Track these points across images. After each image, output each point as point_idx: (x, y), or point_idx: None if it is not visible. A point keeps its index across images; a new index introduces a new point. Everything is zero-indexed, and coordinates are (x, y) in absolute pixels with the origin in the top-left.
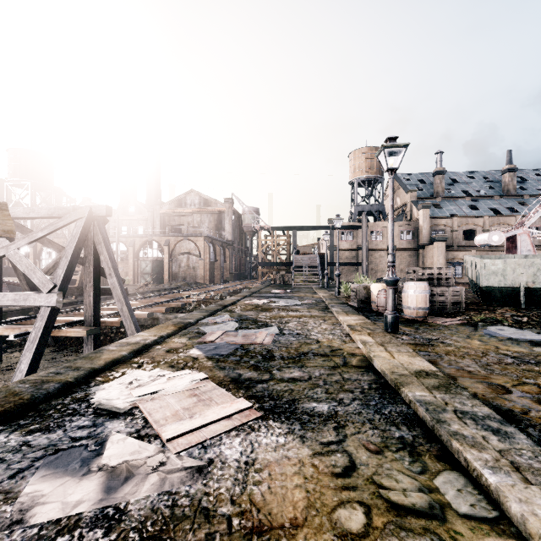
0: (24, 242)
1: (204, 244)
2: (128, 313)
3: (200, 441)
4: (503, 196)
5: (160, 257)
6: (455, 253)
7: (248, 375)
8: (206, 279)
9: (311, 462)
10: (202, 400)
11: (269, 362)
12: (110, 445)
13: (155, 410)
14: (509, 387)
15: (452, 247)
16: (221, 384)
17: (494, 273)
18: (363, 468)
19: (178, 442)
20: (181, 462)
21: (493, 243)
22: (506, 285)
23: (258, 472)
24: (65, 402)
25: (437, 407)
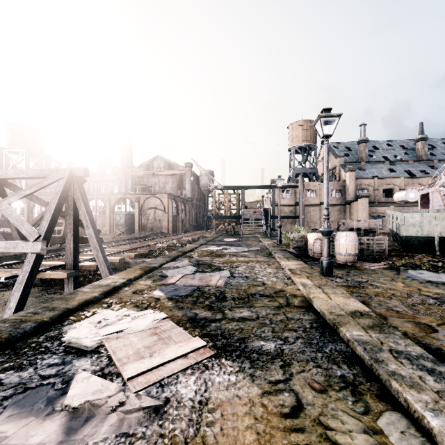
0: (14, 198)
1: (168, 201)
2: (102, 258)
3: (158, 380)
4: (416, 161)
5: (131, 211)
6: (376, 208)
7: (203, 315)
8: (170, 229)
9: (261, 402)
10: (162, 338)
11: (221, 302)
12: (75, 383)
13: (119, 348)
14: (435, 326)
15: (374, 203)
16: (179, 323)
17: (413, 225)
18: (310, 408)
19: (138, 381)
20: (139, 402)
21: (409, 200)
22: (423, 235)
23: (211, 412)
24: (39, 340)
25: (374, 346)
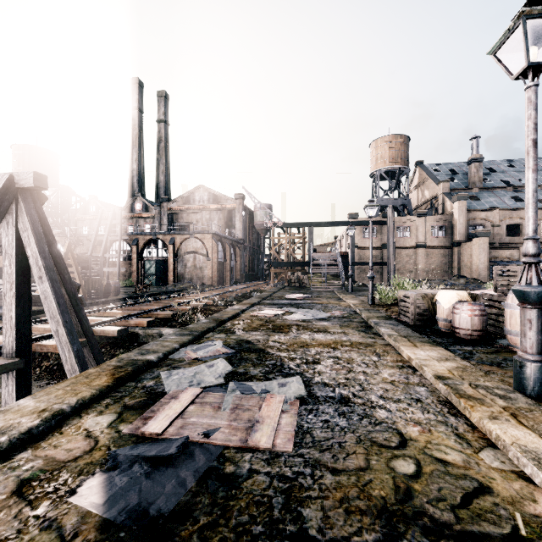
0: None
1: (212, 242)
2: (65, 337)
3: None
4: None
5: (165, 256)
6: (499, 250)
7: None
8: (214, 280)
9: None
10: None
11: None
12: None
13: None
14: None
15: (493, 244)
16: None
17: None
18: None
19: None
20: None
21: None
22: None
23: None
24: None
25: None
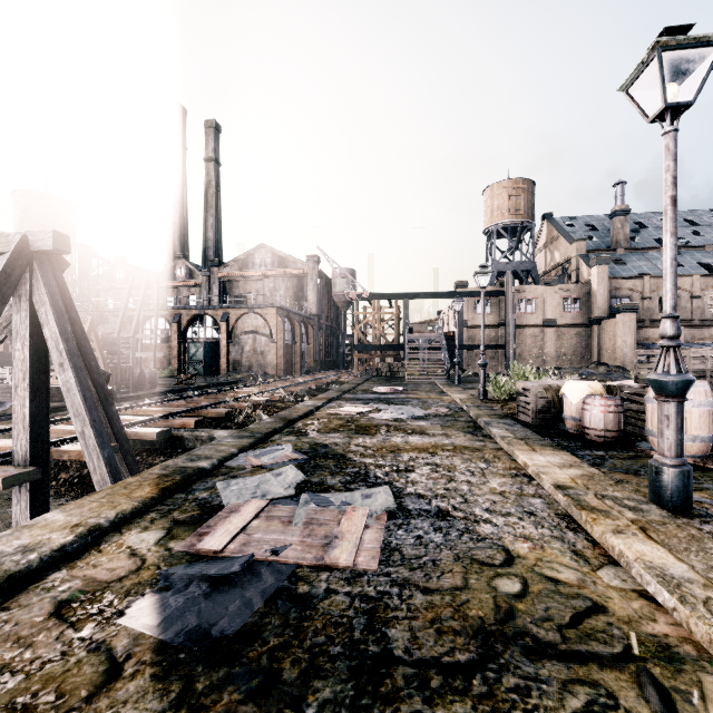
0: None
1: (278, 319)
2: (94, 440)
3: None
4: None
5: (215, 338)
6: (650, 330)
7: None
8: (280, 369)
9: None
10: None
11: None
12: None
13: None
14: None
15: (643, 321)
16: None
17: None
18: None
19: None
20: None
21: None
22: None
23: None
24: None
25: None
